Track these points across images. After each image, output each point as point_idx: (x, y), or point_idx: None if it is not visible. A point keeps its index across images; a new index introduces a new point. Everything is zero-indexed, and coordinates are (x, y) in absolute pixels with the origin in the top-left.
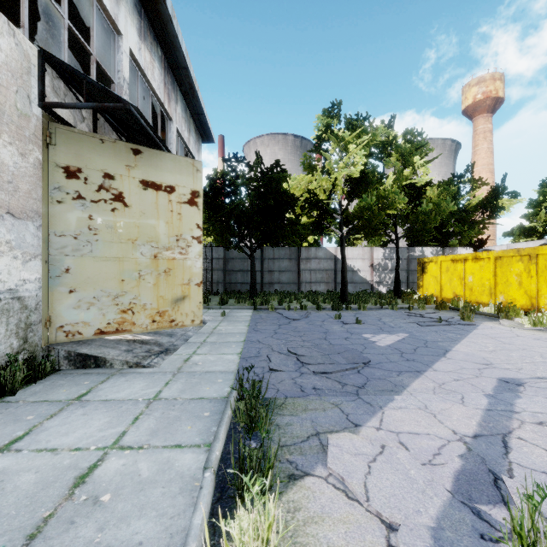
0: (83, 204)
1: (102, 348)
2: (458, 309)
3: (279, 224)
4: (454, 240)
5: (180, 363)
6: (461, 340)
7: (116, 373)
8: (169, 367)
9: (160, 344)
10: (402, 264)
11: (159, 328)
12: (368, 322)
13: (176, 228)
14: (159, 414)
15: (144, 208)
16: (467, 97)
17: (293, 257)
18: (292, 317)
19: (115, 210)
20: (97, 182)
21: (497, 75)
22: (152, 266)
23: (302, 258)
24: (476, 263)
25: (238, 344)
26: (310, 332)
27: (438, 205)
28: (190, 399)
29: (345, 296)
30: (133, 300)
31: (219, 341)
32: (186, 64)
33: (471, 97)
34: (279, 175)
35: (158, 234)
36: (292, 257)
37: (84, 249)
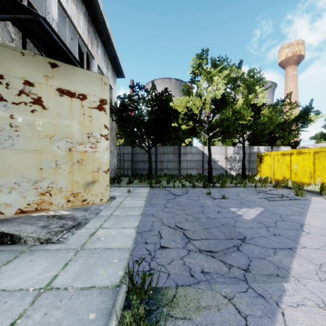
0: (5, 105)
1: (22, 225)
2: (289, 187)
3: (167, 130)
4: (278, 142)
5: (86, 238)
6: (307, 214)
7: (26, 250)
8: (75, 242)
9: (74, 219)
10: (245, 157)
11: (73, 206)
12: (231, 197)
13: (87, 128)
14: (39, 317)
15: (60, 111)
16: (281, 55)
17: (176, 152)
18: (176, 193)
19: (35, 111)
20: (17, 87)
21: (300, 41)
22: (67, 157)
23: (182, 153)
24: (299, 156)
25: (137, 217)
26: (190, 206)
27: (270, 118)
28: (80, 289)
29: (211, 178)
30: (51, 184)
31: (122, 214)
32: (103, 19)
33: (284, 55)
34: (167, 97)
35: (72, 132)
36: (175, 152)
37: (5, 143)
